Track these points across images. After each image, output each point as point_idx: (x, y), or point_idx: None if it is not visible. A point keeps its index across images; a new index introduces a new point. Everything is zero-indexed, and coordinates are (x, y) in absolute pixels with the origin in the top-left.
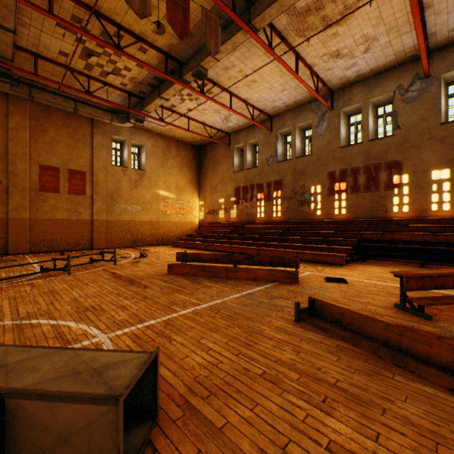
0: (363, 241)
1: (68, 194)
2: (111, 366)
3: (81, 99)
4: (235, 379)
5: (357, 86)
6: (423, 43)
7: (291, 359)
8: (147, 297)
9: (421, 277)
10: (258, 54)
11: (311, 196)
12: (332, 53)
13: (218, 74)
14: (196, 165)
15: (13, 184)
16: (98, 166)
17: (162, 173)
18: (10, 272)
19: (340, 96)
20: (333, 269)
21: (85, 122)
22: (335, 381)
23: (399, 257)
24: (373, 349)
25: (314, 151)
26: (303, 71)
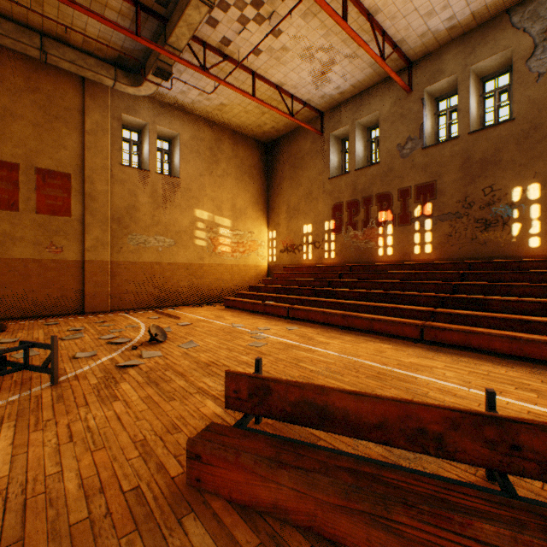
0: None
1: (36, 213)
2: None
3: (53, 32)
4: None
5: None
6: None
7: None
8: None
9: None
10: None
11: (511, 209)
12: None
13: None
14: (263, 174)
15: None
16: (95, 165)
17: (208, 184)
18: None
19: None
20: None
21: (70, 85)
22: None
23: None
24: None
25: (521, 111)
26: None
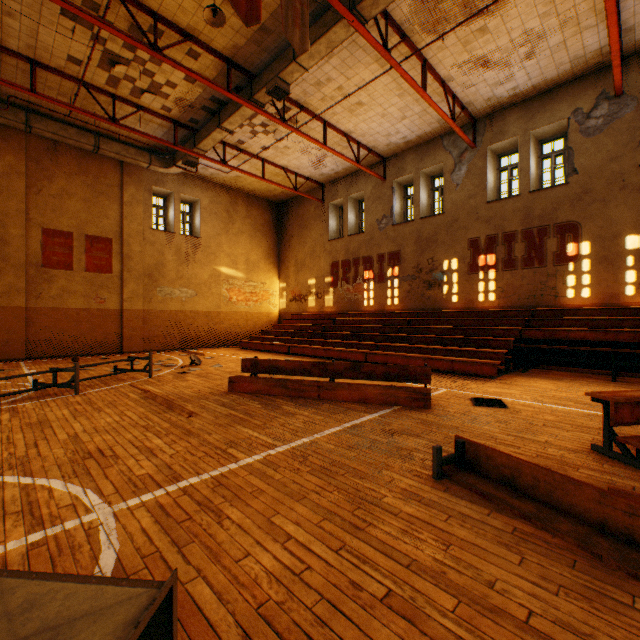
0: (522, 341)
1: (86, 271)
2: (61, 630)
3: (104, 132)
4: (334, 611)
5: (512, 112)
6: (617, 41)
7: (437, 560)
8: (192, 433)
9: (638, 402)
10: (366, 61)
11: (443, 275)
12: (477, 60)
13: (306, 92)
14: (274, 231)
15: (2, 257)
16: (131, 231)
17: (224, 242)
18: None
19: (486, 126)
20: (480, 384)
21: (111, 166)
22: (527, 616)
23: (576, 365)
24: (581, 539)
25: (448, 208)
26: (432, 88)
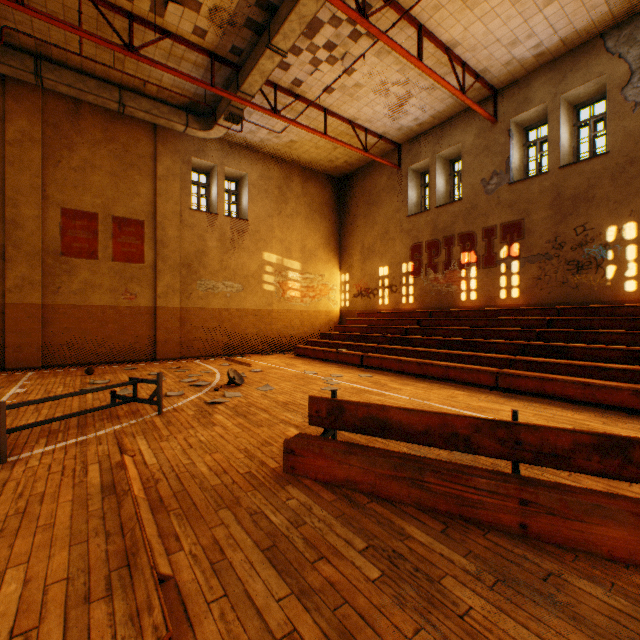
0: None
1: (113, 260)
2: None
3: (130, 84)
4: None
5: None
6: None
7: None
8: None
9: None
10: None
11: (605, 250)
12: None
13: None
14: (334, 212)
15: (13, 243)
16: (166, 211)
17: (276, 225)
18: None
19: None
20: None
21: (143, 133)
22: None
23: None
24: None
25: (616, 144)
26: None
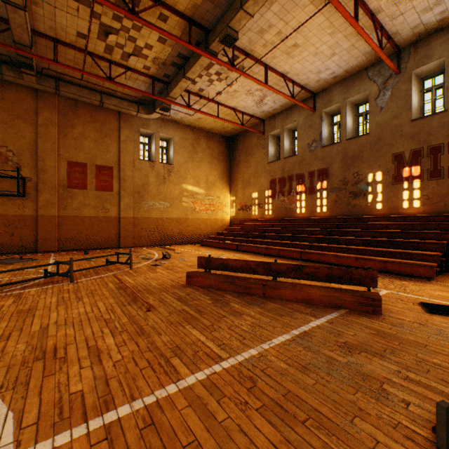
0: None
1: (95, 190)
2: None
3: (106, 91)
4: None
5: (438, 36)
6: None
7: None
8: (144, 332)
9: None
10: (303, 3)
11: (367, 186)
12: None
13: (251, 40)
14: (226, 158)
15: (42, 181)
16: (126, 161)
17: (190, 167)
18: (16, 275)
19: (411, 53)
20: (419, 285)
21: (112, 116)
22: None
23: None
24: None
25: (372, 129)
26: (361, 22)
